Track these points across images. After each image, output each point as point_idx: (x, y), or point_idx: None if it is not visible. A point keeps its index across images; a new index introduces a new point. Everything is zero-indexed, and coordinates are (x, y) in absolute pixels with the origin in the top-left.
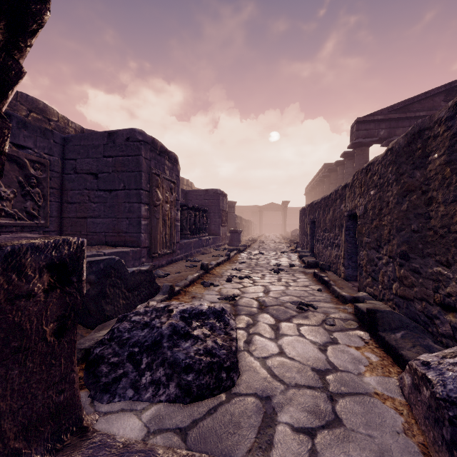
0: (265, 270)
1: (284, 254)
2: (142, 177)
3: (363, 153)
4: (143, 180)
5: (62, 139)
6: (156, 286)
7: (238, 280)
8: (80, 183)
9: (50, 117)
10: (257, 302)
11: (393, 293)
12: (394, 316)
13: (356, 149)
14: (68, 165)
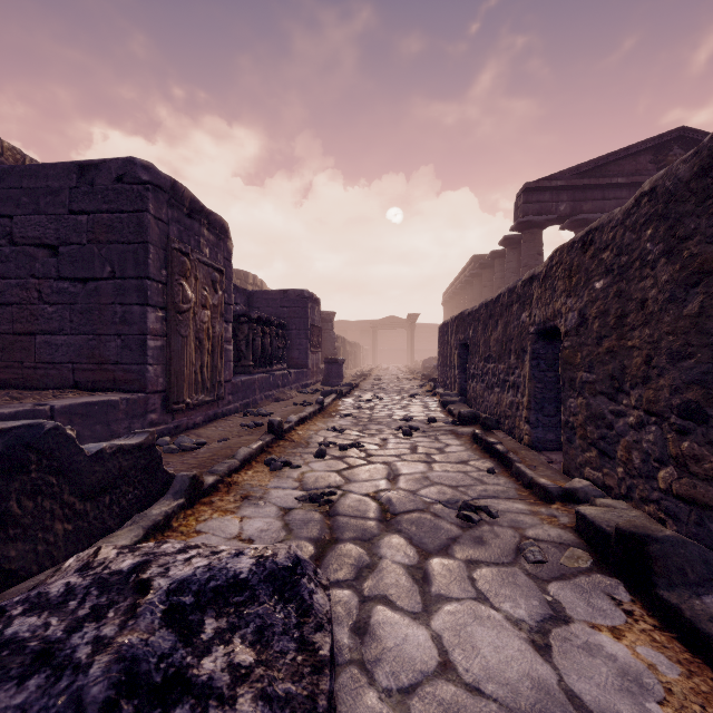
0: (387, 431)
1: (416, 399)
2: (149, 254)
3: (535, 239)
4: (151, 260)
5: None
6: (165, 477)
7: (339, 453)
8: (20, 265)
9: None
10: (376, 504)
11: (660, 489)
12: (690, 552)
13: (524, 232)
14: None
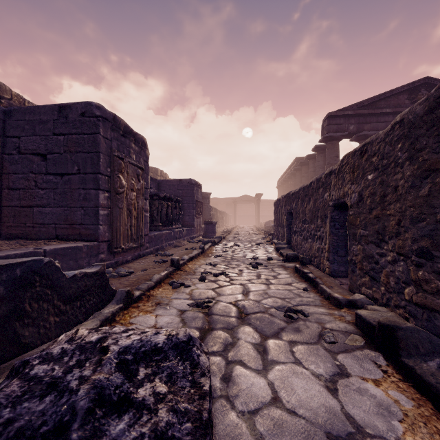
0: (243, 265)
1: (260, 246)
2: (100, 159)
3: (334, 147)
4: (101, 162)
5: (2, 112)
6: (110, 291)
7: (213, 278)
8: (24, 166)
9: (0, 94)
10: (236, 308)
11: (406, 299)
12: (421, 336)
13: (327, 143)
14: (9, 143)
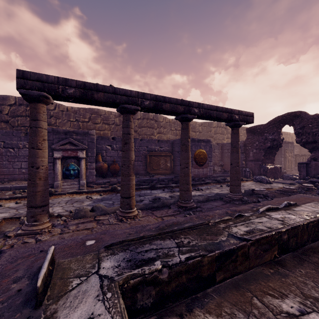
0: None
1: None
2: (282, 151)
3: None
4: (282, 152)
5: None
6: None
7: None
8: None
9: None
10: None
11: None
12: None
13: None
14: None
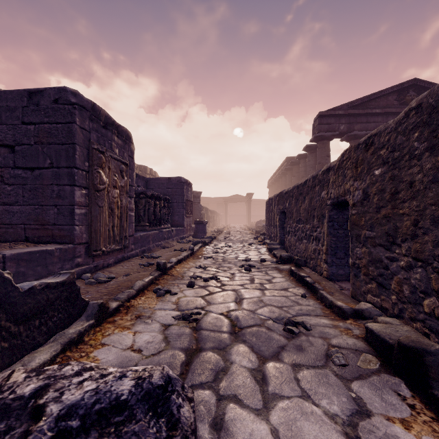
0: (235, 268)
1: (252, 246)
2: (76, 152)
3: (325, 147)
4: (77, 155)
5: None
6: (82, 303)
7: (203, 284)
8: None
9: None
10: (228, 320)
11: (425, 312)
12: None
13: (318, 142)
14: None
